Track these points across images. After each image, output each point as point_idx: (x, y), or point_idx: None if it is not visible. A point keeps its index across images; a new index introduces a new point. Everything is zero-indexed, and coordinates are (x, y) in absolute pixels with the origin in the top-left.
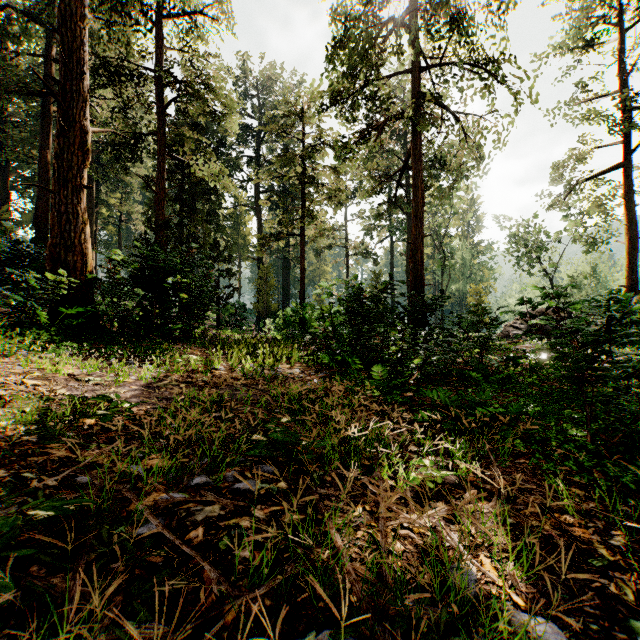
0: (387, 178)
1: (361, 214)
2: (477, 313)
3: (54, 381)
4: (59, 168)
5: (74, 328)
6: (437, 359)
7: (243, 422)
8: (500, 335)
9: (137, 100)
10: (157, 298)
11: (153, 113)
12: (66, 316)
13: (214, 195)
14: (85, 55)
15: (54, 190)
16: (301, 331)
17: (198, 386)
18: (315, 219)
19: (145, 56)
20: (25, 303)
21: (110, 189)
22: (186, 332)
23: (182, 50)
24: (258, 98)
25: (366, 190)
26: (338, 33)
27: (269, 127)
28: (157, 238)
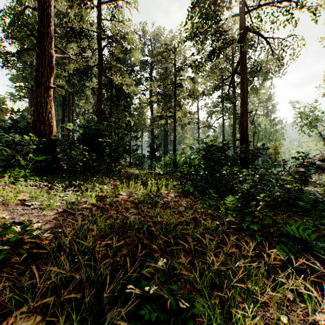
0: (224, 80)
1: (206, 105)
2: (298, 158)
3: (7, 205)
4: (36, 77)
5: (43, 168)
6: (278, 193)
7: (127, 251)
8: (292, 171)
9: (88, 48)
10: (91, 150)
11: (96, 55)
12: (39, 161)
13: (128, 98)
14: (51, 12)
15: (35, 90)
16: (174, 169)
17: (102, 210)
18: (182, 106)
19: (92, 25)
20: (12, 153)
21: (80, 98)
22: (109, 170)
23: (110, 18)
24: (151, 46)
25: (211, 88)
26: (195, 0)
27: (156, 57)
28: (98, 119)
